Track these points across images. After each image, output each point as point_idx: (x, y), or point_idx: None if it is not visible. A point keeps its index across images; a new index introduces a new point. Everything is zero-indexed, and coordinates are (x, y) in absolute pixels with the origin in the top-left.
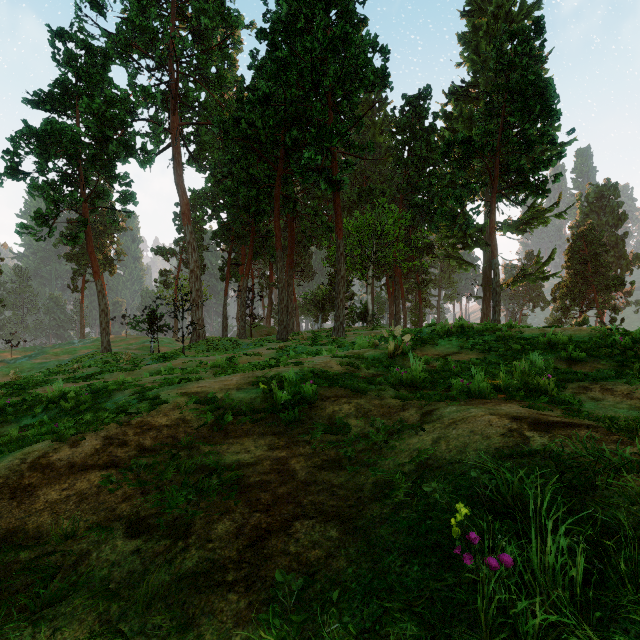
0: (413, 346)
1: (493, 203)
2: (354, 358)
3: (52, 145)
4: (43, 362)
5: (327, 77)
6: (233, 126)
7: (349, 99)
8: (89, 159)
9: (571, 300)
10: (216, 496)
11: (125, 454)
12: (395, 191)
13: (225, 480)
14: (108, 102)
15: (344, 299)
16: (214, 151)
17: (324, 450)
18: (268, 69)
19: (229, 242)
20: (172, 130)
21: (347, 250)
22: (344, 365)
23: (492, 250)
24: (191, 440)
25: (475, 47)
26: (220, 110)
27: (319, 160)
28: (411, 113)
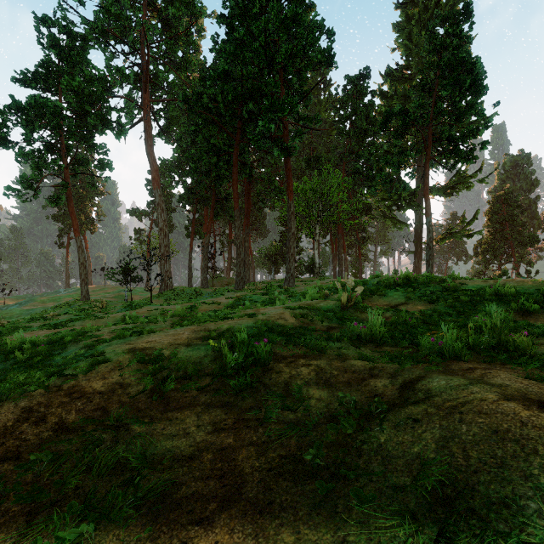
0: (362, 297)
1: (427, 168)
2: (307, 309)
3: (37, 118)
4: (30, 309)
5: (279, 55)
6: (196, 100)
7: (299, 75)
8: (69, 130)
9: (491, 255)
10: (125, 530)
11: (36, 436)
12: (338, 159)
13: (146, 492)
14: (87, 80)
15: (294, 253)
16: (181, 125)
17: (281, 437)
18: (227, 48)
19: (193, 204)
20: (143, 106)
21: (297, 210)
22: (298, 317)
23: (426, 210)
24: (122, 414)
25: (408, 34)
26: (186, 89)
27: (272, 128)
28: (352, 91)
